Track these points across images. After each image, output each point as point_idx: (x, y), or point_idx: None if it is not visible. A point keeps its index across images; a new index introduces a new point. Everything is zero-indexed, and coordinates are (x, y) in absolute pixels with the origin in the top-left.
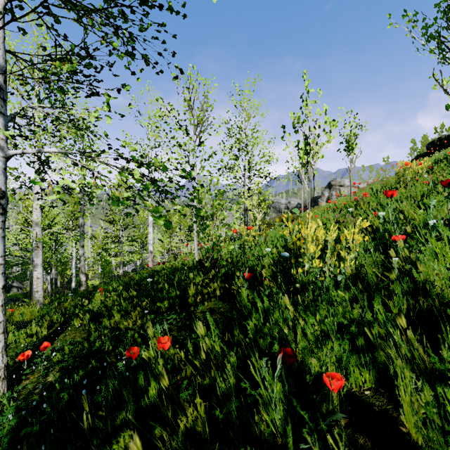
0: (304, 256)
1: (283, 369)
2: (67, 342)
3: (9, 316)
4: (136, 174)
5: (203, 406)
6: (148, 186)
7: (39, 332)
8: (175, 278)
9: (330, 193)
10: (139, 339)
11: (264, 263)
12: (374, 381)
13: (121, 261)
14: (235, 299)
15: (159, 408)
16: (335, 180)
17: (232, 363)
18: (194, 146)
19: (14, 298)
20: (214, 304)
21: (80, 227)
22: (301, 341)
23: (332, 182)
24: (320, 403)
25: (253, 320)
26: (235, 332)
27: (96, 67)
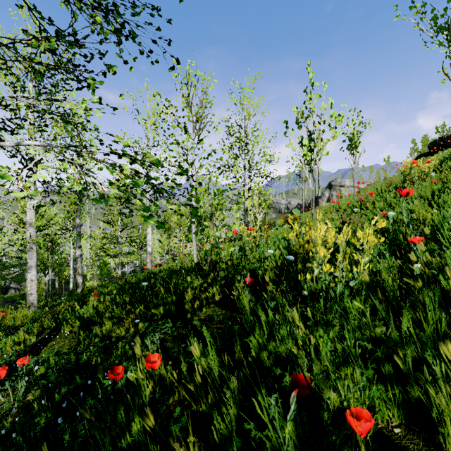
0: (313, 261)
1: (297, 408)
2: (52, 354)
3: (1, 320)
4: (126, 169)
5: (196, 449)
6: (138, 182)
7: (27, 340)
8: (172, 281)
9: (331, 193)
10: (130, 351)
11: (266, 266)
12: (405, 416)
13: (120, 262)
14: (236, 306)
15: (144, 448)
16: (335, 180)
17: (232, 392)
18: (192, 144)
19: (10, 300)
20: (213, 310)
21: (77, 228)
22: (315, 364)
23: (332, 182)
24: (341, 448)
25: (256, 334)
26: (235, 347)
27: (86, 56)
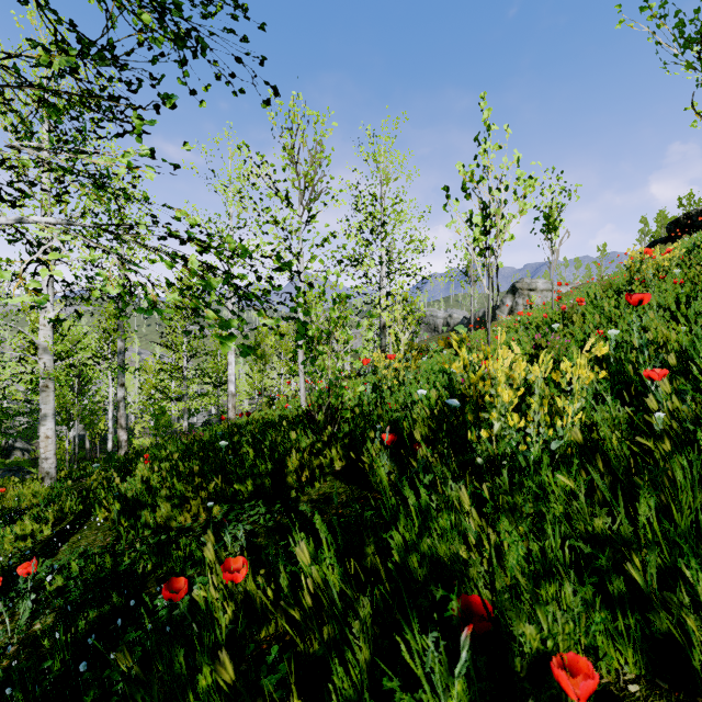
0: (492, 409)
1: (470, 654)
2: (75, 555)
3: None
4: (192, 261)
5: None
6: (212, 282)
7: (37, 532)
8: (266, 439)
9: (515, 300)
10: (199, 551)
11: (414, 415)
12: (646, 664)
13: (186, 408)
14: (367, 479)
15: None
16: (521, 281)
17: (362, 624)
18: (299, 223)
19: (14, 467)
20: (331, 486)
21: (118, 355)
22: (498, 578)
23: (517, 284)
24: None
25: (401, 527)
26: (367, 547)
27: (130, 83)
